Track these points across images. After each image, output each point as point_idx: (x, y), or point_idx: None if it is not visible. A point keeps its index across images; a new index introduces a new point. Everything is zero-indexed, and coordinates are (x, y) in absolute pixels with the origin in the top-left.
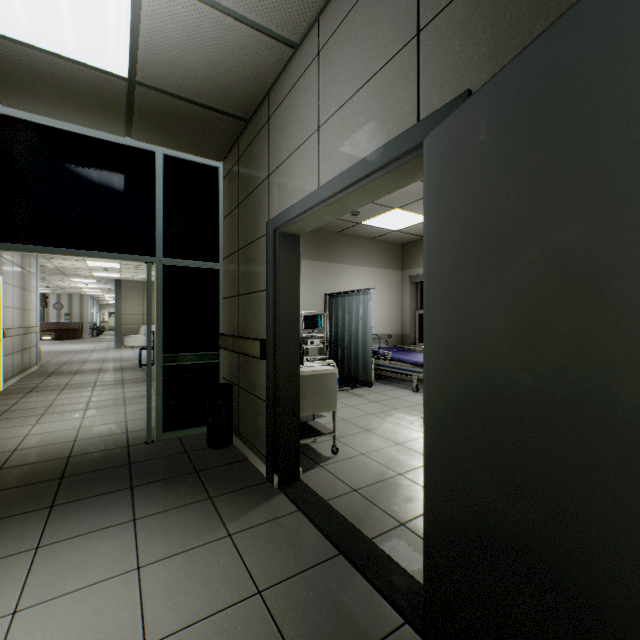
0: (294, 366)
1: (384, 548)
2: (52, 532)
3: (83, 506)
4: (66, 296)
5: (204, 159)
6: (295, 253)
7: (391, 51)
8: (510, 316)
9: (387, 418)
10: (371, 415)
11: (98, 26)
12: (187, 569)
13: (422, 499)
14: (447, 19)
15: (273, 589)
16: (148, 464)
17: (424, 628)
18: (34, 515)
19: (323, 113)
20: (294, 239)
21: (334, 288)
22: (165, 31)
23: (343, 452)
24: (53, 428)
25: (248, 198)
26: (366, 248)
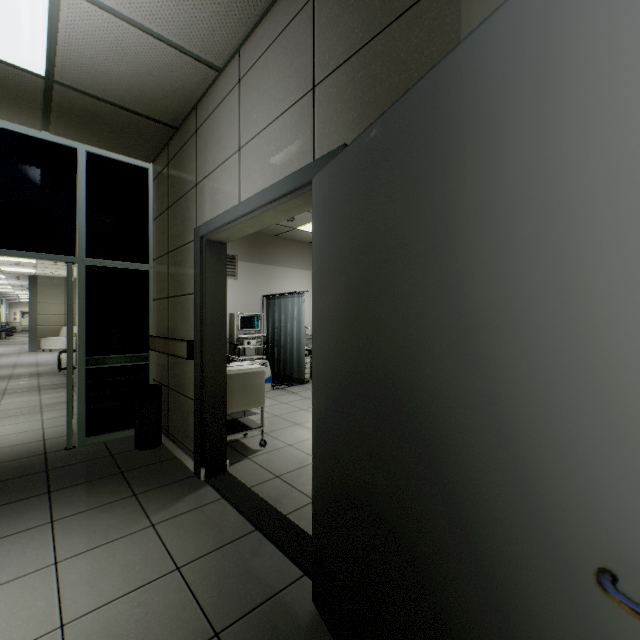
0: (221, 365)
1: (296, 521)
2: None
3: None
4: None
5: (132, 159)
6: (222, 259)
7: (295, 97)
8: (357, 322)
9: None
10: (303, 410)
11: (11, 26)
12: (108, 558)
13: None
14: (333, 83)
15: (191, 564)
16: (68, 469)
17: (313, 571)
18: None
19: (243, 136)
20: (221, 246)
21: (272, 290)
22: (86, 40)
23: (271, 445)
24: None
25: (177, 203)
26: (303, 252)
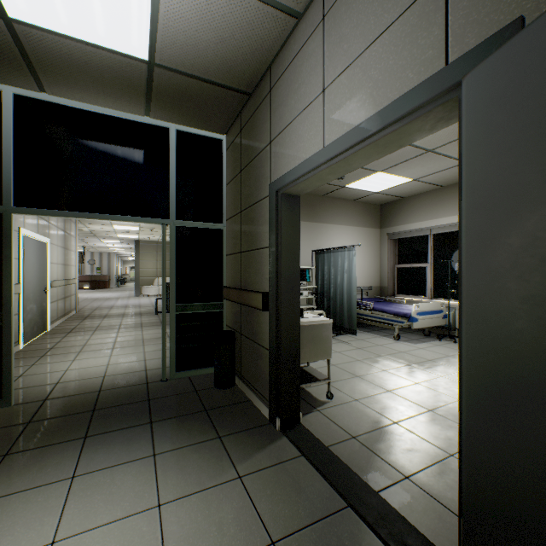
0: (294, 318)
1: (392, 503)
2: (85, 462)
3: (111, 438)
4: (97, 254)
5: (210, 133)
6: (295, 212)
7: None
8: None
9: (374, 365)
10: (358, 361)
11: (123, 12)
12: (203, 511)
13: (422, 451)
14: None
15: (286, 541)
16: (164, 401)
17: None
18: (71, 445)
19: (328, 75)
20: (294, 199)
21: (319, 245)
22: (181, 12)
23: (337, 397)
24: (87, 364)
25: (250, 164)
26: (348, 209)
